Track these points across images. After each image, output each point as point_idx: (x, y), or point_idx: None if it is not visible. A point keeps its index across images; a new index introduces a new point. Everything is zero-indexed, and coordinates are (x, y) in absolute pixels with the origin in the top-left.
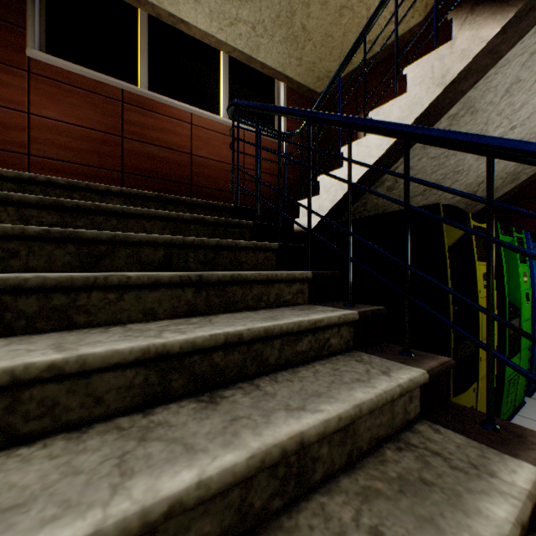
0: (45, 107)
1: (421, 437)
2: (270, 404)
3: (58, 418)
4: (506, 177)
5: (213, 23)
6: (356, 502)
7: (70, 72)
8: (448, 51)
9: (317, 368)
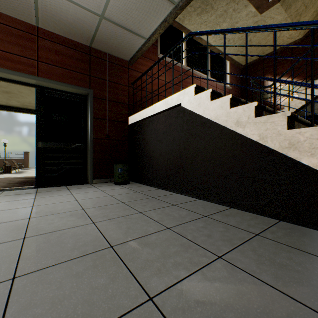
0: (162, 76)
1: None
2: None
3: None
4: None
5: (213, 39)
6: None
7: (168, 62)
8: None
9: None
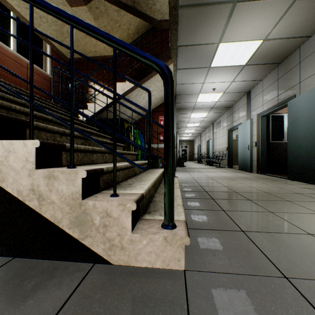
0: None
1: None
2: None
3: None
4: (136, 116)
5: (15, 1)
6: None
7: None
8: (125, 84)
9: None
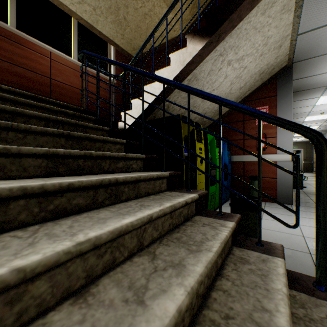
0: None
1: (165, 193)
2: (105, 176)
3: (6, 173)
4: (215, 112)
5: None
6: (137, 202)
7: None
8: (185, 51)
9: (126, 173)
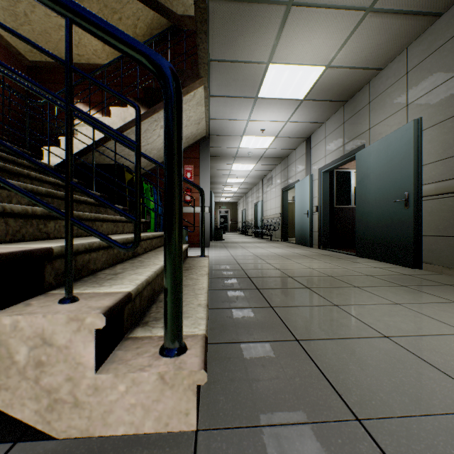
0: None
1: None
2: None
3: None
4: (148, 163)
5: None
6: None
7: None
8: (127, 111)
9: None
